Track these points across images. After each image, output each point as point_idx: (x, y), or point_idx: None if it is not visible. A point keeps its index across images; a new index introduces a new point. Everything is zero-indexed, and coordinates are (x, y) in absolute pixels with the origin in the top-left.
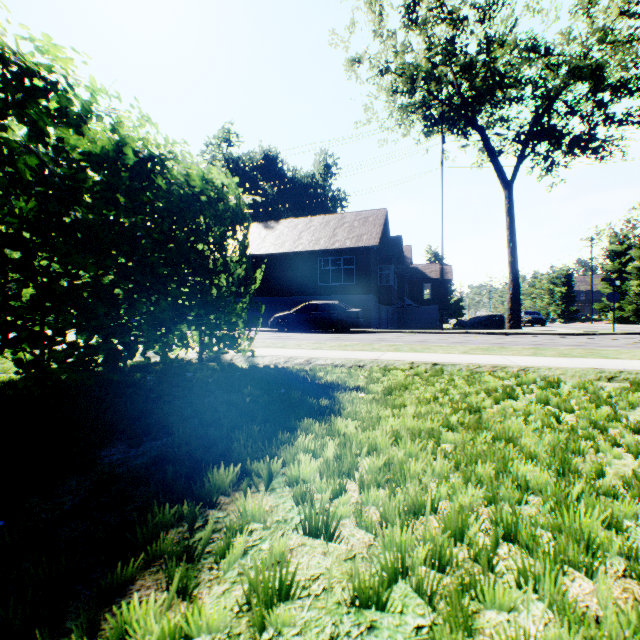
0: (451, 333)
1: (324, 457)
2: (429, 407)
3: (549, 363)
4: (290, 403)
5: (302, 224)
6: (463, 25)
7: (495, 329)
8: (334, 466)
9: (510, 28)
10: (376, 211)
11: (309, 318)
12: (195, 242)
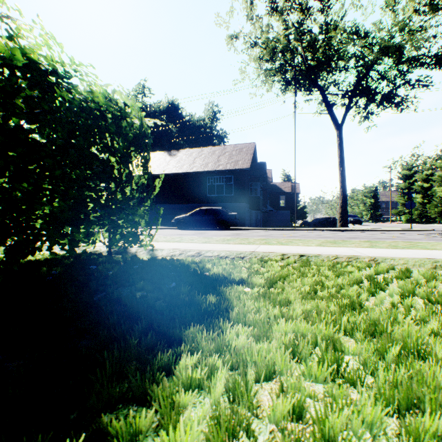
0: (301, 230)
1: (212, 396)
2: (314, 303)
3: (389, 254)
4: (179, 299)
5: (196, 153)
6: (310, 12)
7: (330, 227)
8: (227, 423)
9: (341, 17)
10: (248, 144)
11: (200, 219)
12: (98, 151)
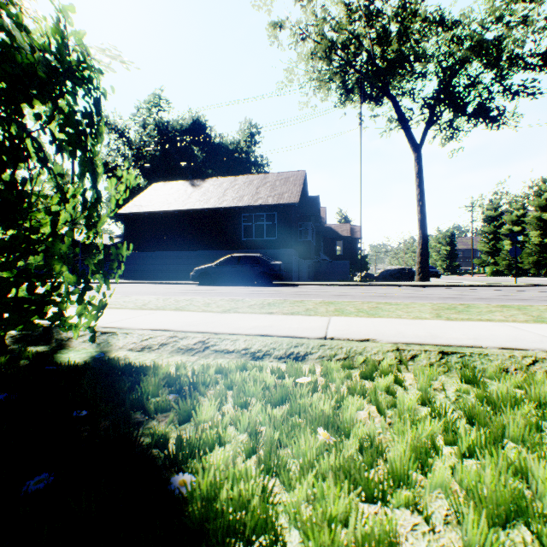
0: (370, 285)
1: None
2: None
3: None
4: None
5: (227, 182)
6: None
7: (405, 281)
8: None
9: None
10: (296, 172)
11: (231, 271)
12: None
